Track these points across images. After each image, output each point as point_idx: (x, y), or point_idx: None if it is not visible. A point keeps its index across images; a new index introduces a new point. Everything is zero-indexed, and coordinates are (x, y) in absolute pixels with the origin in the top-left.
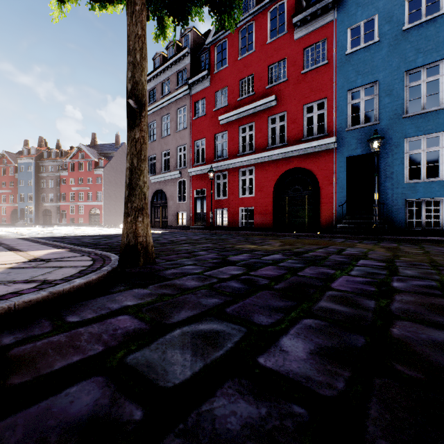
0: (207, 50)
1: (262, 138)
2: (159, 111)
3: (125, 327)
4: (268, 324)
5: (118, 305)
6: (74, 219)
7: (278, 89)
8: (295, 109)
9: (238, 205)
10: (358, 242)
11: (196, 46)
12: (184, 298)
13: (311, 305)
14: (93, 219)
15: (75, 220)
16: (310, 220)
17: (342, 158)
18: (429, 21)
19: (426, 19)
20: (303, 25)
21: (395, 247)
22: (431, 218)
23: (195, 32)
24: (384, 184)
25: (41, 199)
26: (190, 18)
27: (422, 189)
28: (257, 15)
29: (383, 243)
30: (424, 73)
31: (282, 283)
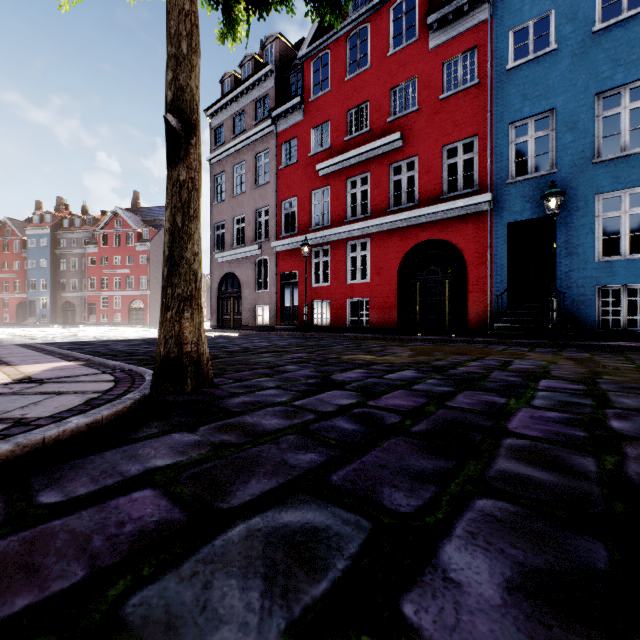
0: (299, 67)
1: (381, 196)
2: (230, 157)
3: (141, 517)
4: (412, 510)
5: (139, 467)
6: (107, 316)
7: (405, 122)
8: (431, 153)
9: (345, 294)
10: (528, 350)
11: (284, 62)
12: (258, 452)
13: (482, 467)
14: (134, 316)
15: (109, 317)
16: (452, 318)
17: (501, 225)
18: (634, 18)
19: (629, 14)
20: (442, 27)
21: (587, 358)
22: (632, 315)
23: (282, 42)
24: (565, 263)
25: (59, 287)
26: (273, 6)
27: (623, 271)
28: (373, 14)
29: (568, 352)
30: (626, 96)
31: (423, 422)
